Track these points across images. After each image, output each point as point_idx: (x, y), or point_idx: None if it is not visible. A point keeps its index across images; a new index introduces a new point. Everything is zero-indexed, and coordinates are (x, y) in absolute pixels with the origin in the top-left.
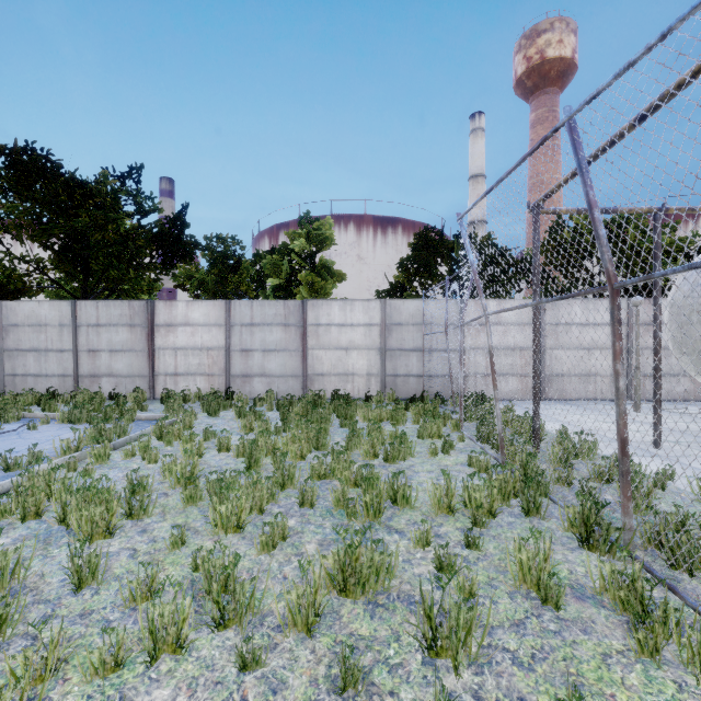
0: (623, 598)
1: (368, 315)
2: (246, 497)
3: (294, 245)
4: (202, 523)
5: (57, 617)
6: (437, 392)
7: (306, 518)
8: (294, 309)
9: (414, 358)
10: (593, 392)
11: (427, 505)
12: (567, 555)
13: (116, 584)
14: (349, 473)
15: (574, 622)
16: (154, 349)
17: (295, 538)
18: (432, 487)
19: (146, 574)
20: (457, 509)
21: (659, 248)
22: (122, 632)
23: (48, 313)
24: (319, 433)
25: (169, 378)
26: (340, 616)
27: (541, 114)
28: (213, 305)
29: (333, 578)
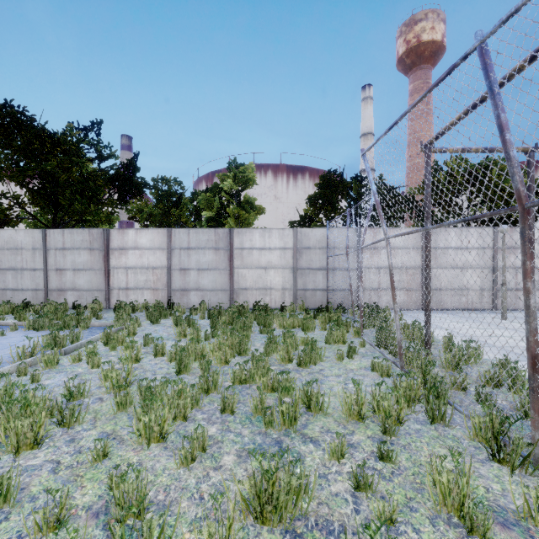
0: None
1: (283, 241)
2: (169, 408)
3: (223, 185)
4: (128, 430)
5: None
6: (339, 303)
7: (226, 425)
8: (223, 236)
9: (320, 276)
10: (465, 303)
11: (338, 411)
12: (479, 469)
13: (29, 506)
14: (267, 379)
15: None
16: (110, 268)
17: (214, 448)
18: (341, 392)
19: (54, 502)
20: (367, 417)
21: (533, 181)
22: None
23: (23, 239)
24: (241, 340)
25: (121, 292)
26: None
27: (418, 85)
28: (157, 232)
29: (249, 504)
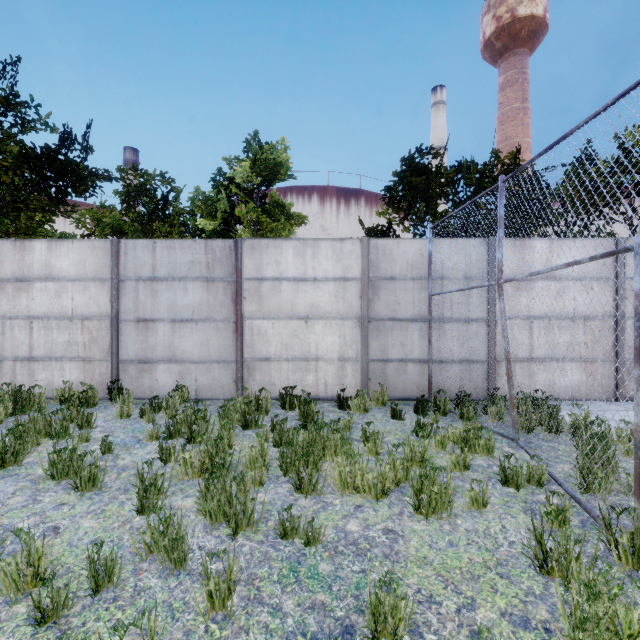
0: None
1: (341, 264)
2: None
3: (233, 173)
4: None
5: None
6: (460, 391)
7: None
8: (221, 254)
9: (415, 333)
10: None
11: None
12: None
13: None
14: None
15: None
16: None
17: None
18: None
19: None
20: None
21: None
22: None
23: None
24: None
25: (19, 365)
26: None
27: (511, 76)
28: (90, 246)
29: None
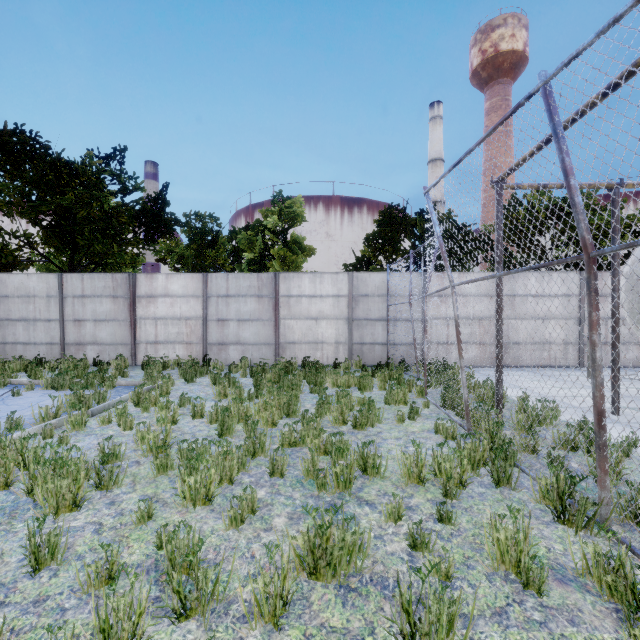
0: (611, 584)
1: (336, 287)
2: (216, 469)
3: (267, 222)
4: (171, 493)
5: (9, 604)
6: (401, 359)
7: (276, 489)
8: (267, 281)
9: (380, 327)
10: (547, 359)
11: (397, 474)
12: (543, 530)
13: (77, 564)
14: (319, 441)
15: (559, 610)
16: (136, 319)
17: (264, 511)
18: (400, 455)
19: (105, 556)
20: (427, 480)
21: (618, 221)
22: (70, 631)
23: (36, 285)
24: (290, 400)
25: (149, 346)
26: (310, 603)
27: (495, 103)
28: (191, 277)
29: (303, 560)
